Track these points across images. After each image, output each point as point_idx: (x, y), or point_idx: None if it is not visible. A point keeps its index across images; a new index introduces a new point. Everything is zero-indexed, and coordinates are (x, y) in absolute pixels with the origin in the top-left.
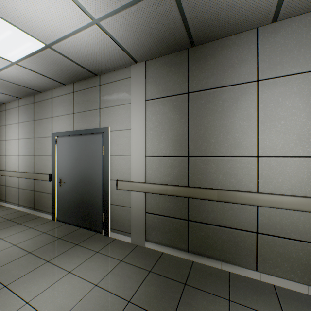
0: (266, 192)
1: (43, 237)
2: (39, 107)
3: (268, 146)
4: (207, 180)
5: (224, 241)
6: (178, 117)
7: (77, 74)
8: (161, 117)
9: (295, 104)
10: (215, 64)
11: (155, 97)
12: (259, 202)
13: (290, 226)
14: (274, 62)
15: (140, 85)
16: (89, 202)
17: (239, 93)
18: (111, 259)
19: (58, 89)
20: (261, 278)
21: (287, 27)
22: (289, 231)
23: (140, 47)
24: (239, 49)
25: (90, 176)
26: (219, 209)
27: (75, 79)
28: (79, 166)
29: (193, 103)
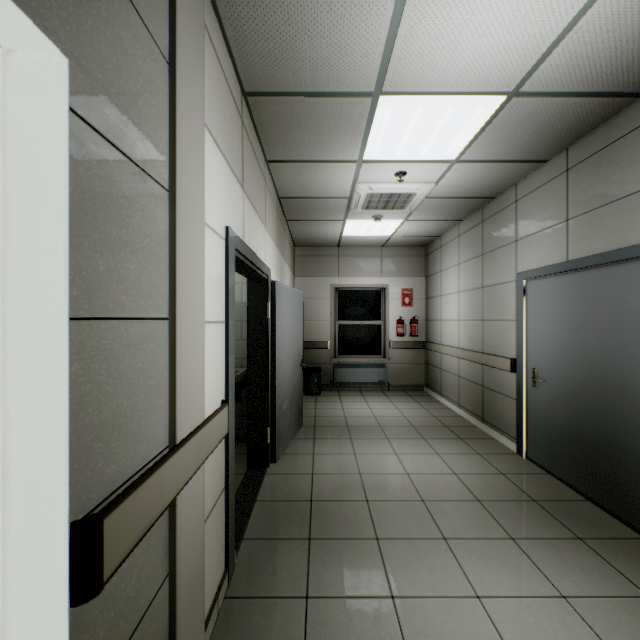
0: None
1: (499, 481)
2: (491, 228)
3: None
4: None
5: None
6: None
7: (577, 122)
8: None
9: None
10: None
11: None
12: None
13: None
14: None
15: None
16: (614, 445)
17: None
18: None
19: (527, 179)
20: None
21: None
22: None
23: None
24: None
25: (615, 374)
26: None
27: (570, 138)
28: (581, 347)
29: None
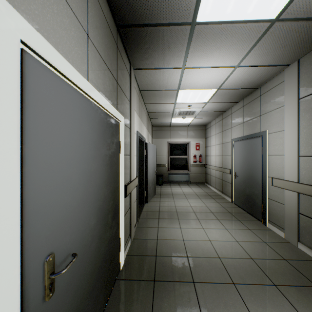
0: None
1: (221, 208)
2: (224, 122)
3: None
4: None
5: None
6: None
7: (242, 94)
8: None
9: None
10: None
11: (308, 93)
12: None
13: None
14: None
15: (292, 86)
16: (252, 194)
17: None
18: (256, 237)
19: (234, 107)
20: None
21: None
22: None
23: (282, 57)
24: None
25: (252, 172)
26: None
27: (242, 97)
28: (246, 164)
29: None
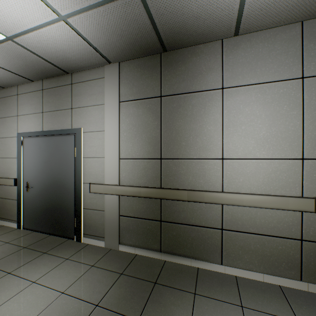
0: (230, 191)
1: (5, 247)
2: (2, 104)
3: (232, 149)
4: (178, 181)
5: (193, 239)
6: (151, 120)
7: (46, 71)
8: (135, 119)
9: (253, 111)
10: (185, 70)
11: (129, 99)
12: (224, 201)
13: (249, 221)
14: (236, 72)
15: (113, 86)
16: (60, 208)
17: (207, 99)
18: (82, 265)
19: (24, 85)
20: (225, 270)
21: (247, 41)
22: (249, 226)
23: (113, 48)
24: (207, 57)
25: (61, 179)
26: (189, 209)
27: (43, 76)
28: (49, 169)
29: (166, 106)
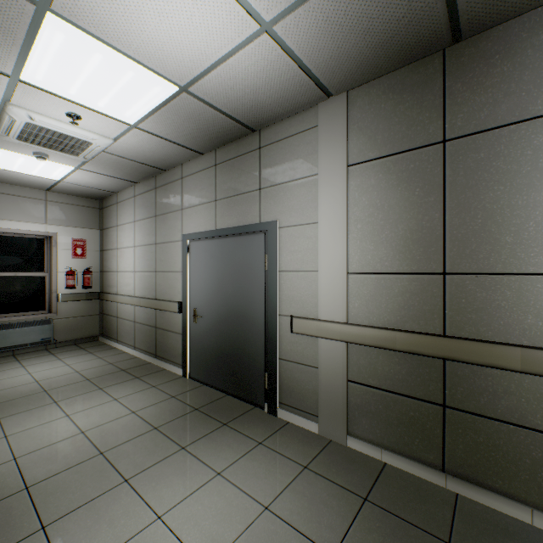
0: None
1: (171, 404)
2: (163, 195)
3: None
4: (493, 325)
5: (538, 463)
6: (418, 194)
7: (223, 133)
8: (381, 196)
9: None
10: (513, 70)
11: (367, 158)
12: None
13: None
14: None
15: (336, 138)
16: (242, 353)
17: None
18: (286, 460)
19: (190, 163)
20: None
21: None
22: None
23: (342, 64)
24: None
25: (242, 307)
26: (525, 391)
27: (218, 142)
28: (224, 290)
29: (456, 161)
